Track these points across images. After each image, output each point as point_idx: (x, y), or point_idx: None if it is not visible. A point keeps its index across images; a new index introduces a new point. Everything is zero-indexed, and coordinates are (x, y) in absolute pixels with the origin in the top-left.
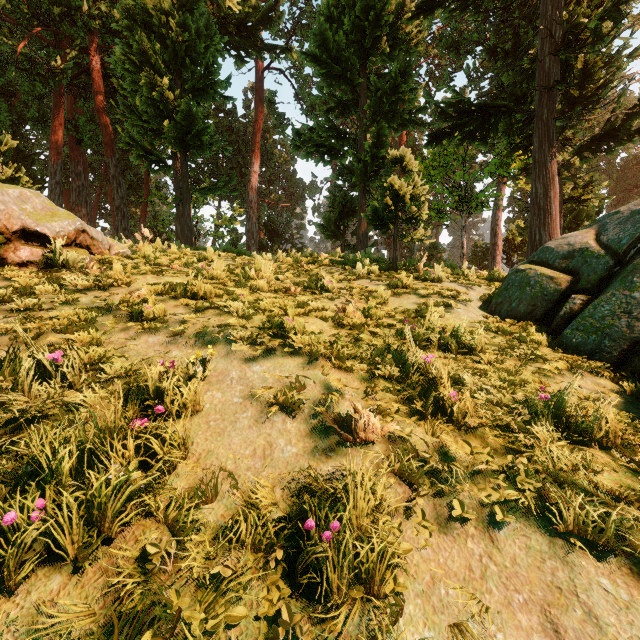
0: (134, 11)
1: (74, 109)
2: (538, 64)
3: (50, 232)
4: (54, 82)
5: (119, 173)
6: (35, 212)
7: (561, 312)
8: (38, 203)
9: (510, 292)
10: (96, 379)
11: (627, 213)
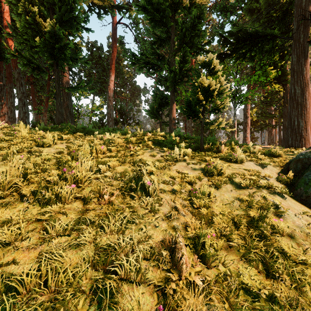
0: None
1: None
2: (296, 4)
3: None
4: None
5: (21, 77)
6: None
7: None
8: None
9: None
10: None
11: None
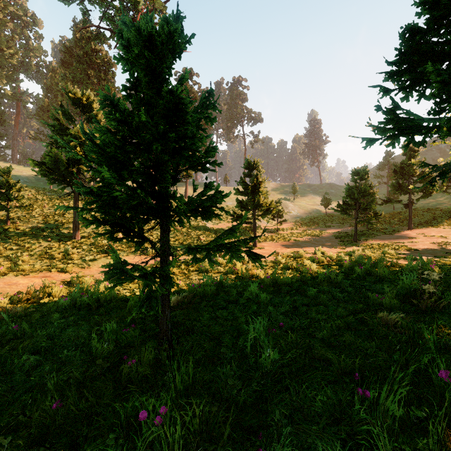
0: None
1: None
2: None
3: None
4: None
5: None
6: None
7: None
8: None
9: None
10: None
11: None
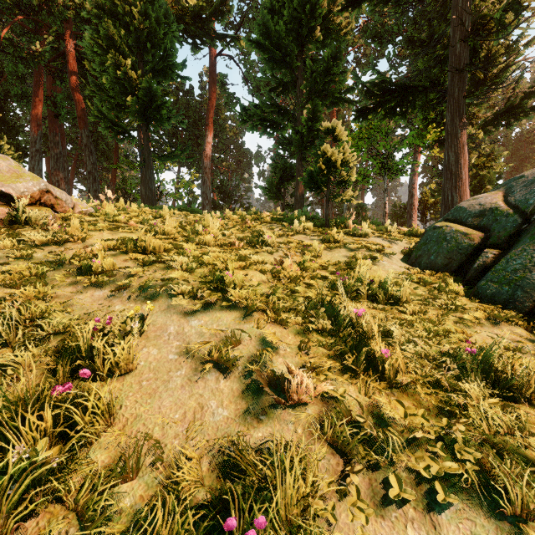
0: (102, 1)
1: (53, 87)
2: (450, 49)
3: (15, 192)
4: (34, 63)
5: (91, 142)
6: (1, 174)
7: (475, 265)
8: (4, 166)
9: (428, 246)
10: (31, 337)
11: (531, 177)
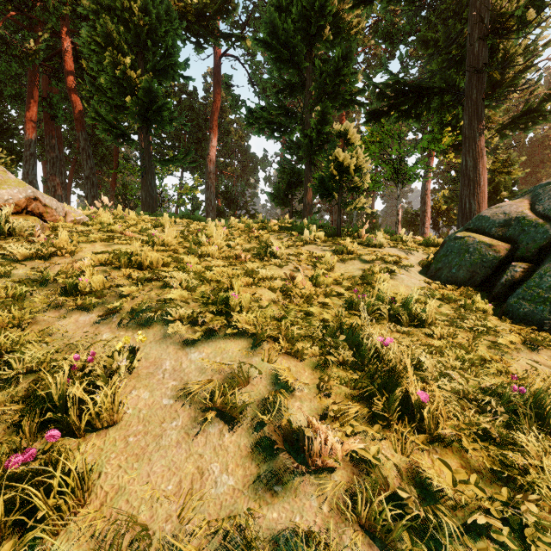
0: None
1: (49, 88)
2: (468, 49)
3: None
4: (27, 62)
5: (88, 146)
6: None
7: (502, 279)
8: None
9: (449, 258)
10: None
11: None
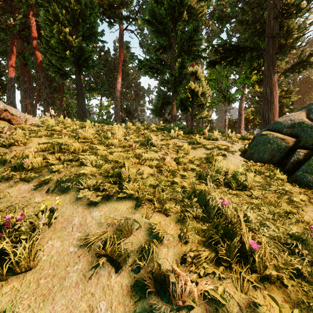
0: None
1: (23, 47)
2: (267, 24)
3: None
4: (9, 31)
5: (45, 81)
6: None
7: (291, 160)
8: None
9: (258, 147)
10: None
11: None
